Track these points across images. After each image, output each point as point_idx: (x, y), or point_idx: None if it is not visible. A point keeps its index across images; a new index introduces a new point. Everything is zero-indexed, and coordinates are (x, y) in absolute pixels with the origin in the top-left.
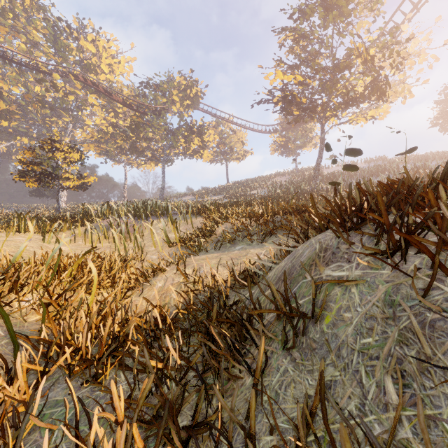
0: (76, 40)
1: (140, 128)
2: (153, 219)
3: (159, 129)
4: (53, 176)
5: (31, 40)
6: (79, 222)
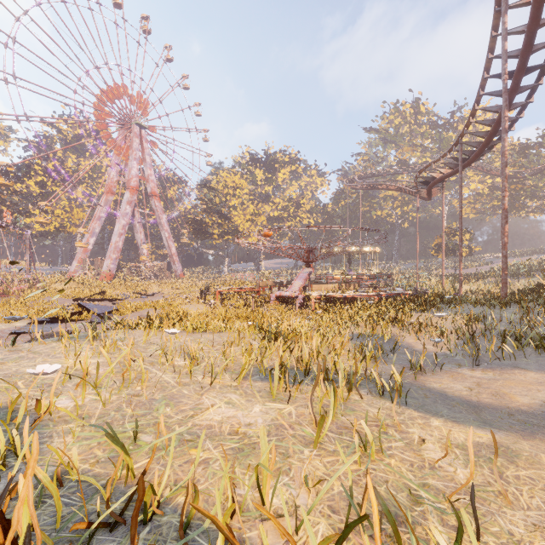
0: (455, 129)
1: (518, 191)
2: (523, 278)
3: (541, 187)
4: (454, 251)
5: (424, 148)
6: (480, 280)
